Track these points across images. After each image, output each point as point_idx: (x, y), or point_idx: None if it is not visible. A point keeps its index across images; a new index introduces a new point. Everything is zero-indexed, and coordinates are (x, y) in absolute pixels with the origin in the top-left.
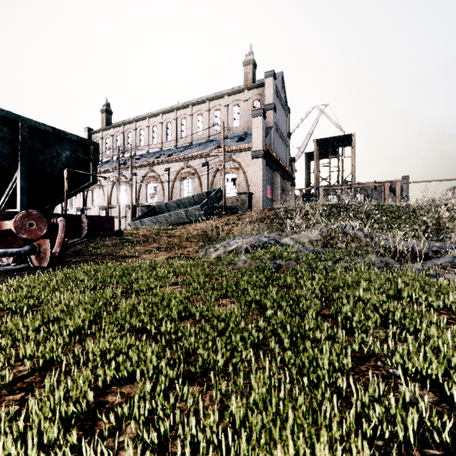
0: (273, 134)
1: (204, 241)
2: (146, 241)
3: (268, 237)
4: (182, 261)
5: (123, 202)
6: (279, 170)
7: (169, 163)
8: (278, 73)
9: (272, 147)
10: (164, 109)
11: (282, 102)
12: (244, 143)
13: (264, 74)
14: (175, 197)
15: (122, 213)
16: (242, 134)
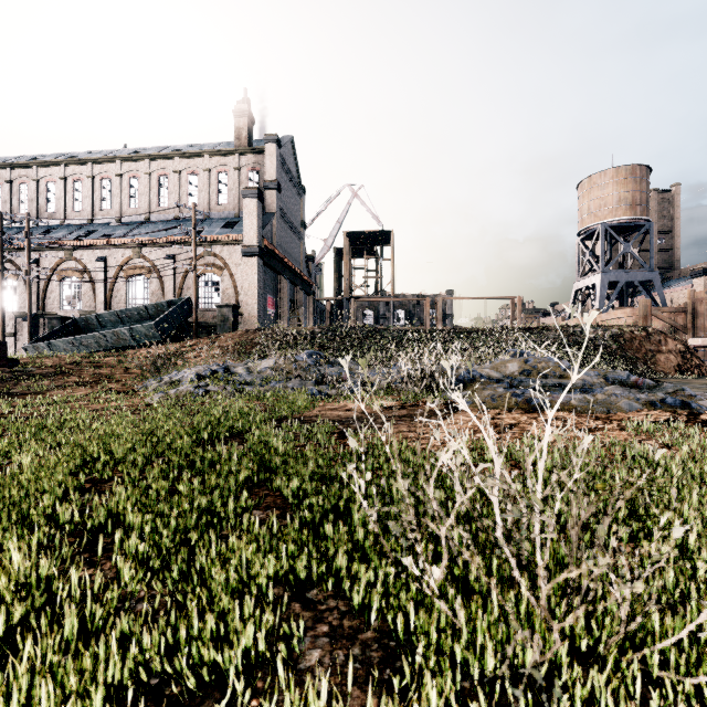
0: (277, 223)
1: (151, 373)
2: (58, 374)
3: (221, 366)
4: (109, 395)
5: (10, 309)
6: (287, 274)
7: (105, 249)
8: (287, 136)
9: (275, 242)
10: (98, 153)
11: (292, 178)
12: (234, 232)
13: (264, 137)
14: (117, 305)
15: (7, 328)
16: (232, 216)
